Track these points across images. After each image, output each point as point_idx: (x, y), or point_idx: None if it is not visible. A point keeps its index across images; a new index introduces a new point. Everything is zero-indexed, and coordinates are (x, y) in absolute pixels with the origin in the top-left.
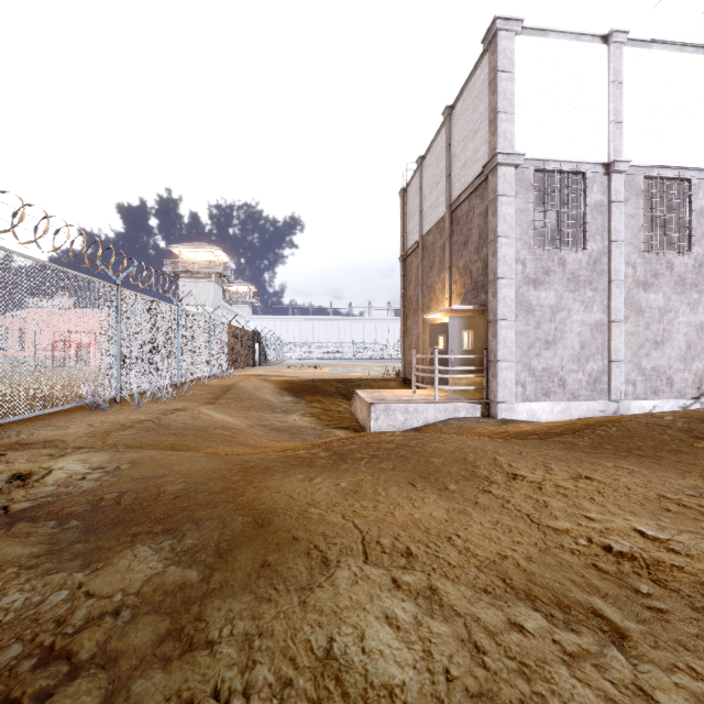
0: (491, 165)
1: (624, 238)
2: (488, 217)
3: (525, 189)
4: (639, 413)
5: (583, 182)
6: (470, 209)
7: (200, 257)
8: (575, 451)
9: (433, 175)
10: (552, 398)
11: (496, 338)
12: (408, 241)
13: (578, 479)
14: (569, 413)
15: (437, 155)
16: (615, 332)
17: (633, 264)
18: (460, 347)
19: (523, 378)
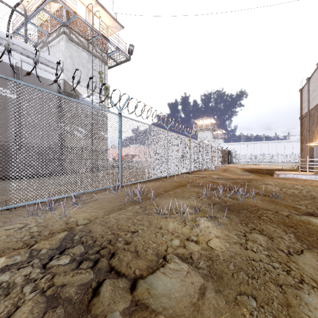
0: None
1: None
2: None
3: None
4: None
5: None
6: None
7: (204, 123)
8: None
9: (313, 86)
10: None
11: None
12: (303, 111)
13: None
14: None
15: (315, 79)
16: None
17: None
18: None
19: None
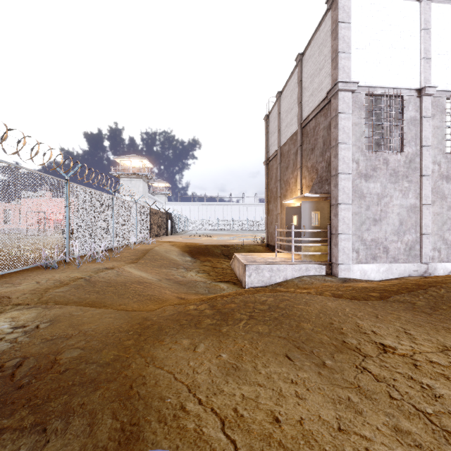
0: (333, 91)
1: (431, 143)
2: (331, 129)
3: (358, 108)
4: (443, 272)
5: (401, 102)
6: (316, 125)
7: (134, 165)
8: (418, 312)
9: (288, 103)
10: (378, 261)
11: (337, 217)
12: (270, 150)
13: (445, 352)
14: (391, 272)
15: (291, 89)
16: (425, 213)
17: (438, 163)
18: (310, 223)
19: (357, 247)
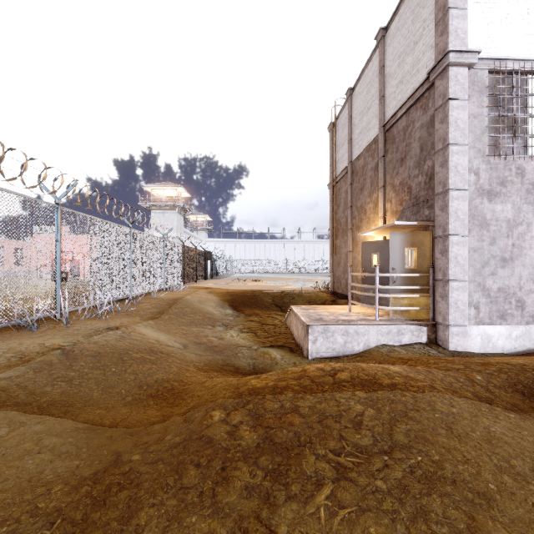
0: (439, 67)
1: None
2: (435, 125)
3: (478, 92)
4: None
5: None
6: (408, 124)
7: (167, 194)
8: None
9: (364, 102)
10: (509, 321)
11: (446, 255)
12: (337, 169)
13: None
14: (529, 337)
15: (368, 82)
16: None
17: None
18: (402, 264)
19: (476, 299)
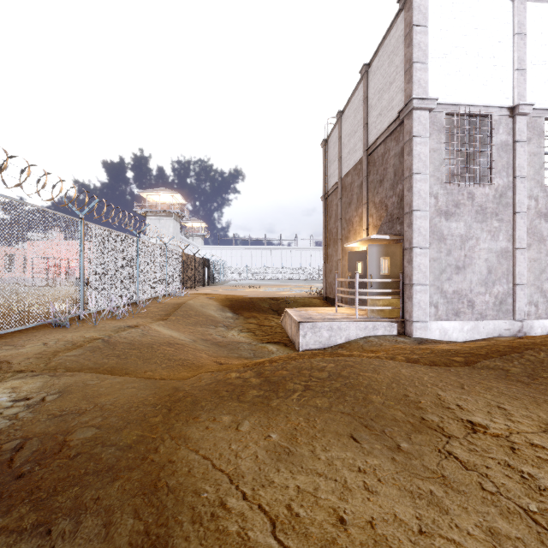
0: (406, 110)
1: (527, 174)
2: (404, 156)
3: (437, 131)
4: (541, 331)
5: (490, 124)
6: (385, 151)
7: (163, 200)
8: (512, 381)
9: (351, 125)
10: (462, 318)
11: (411, 264)
12: (329, 183)
13: None
14: (477, 331)
15: (354, 108)
16: (519, 259)
17: (535, 197)
18: (378, 271)
19: (435, 300)
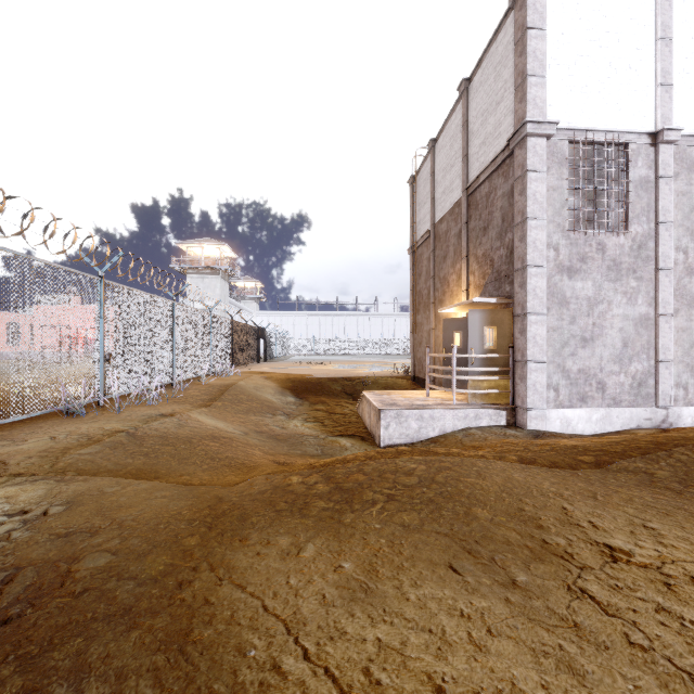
0: (518, 137)
1: (673, 219)
2: (515, 196)
3: (558, 164)
4: (692, 421)
5: (625, 154)
6: (491, 190)
7: (207, 253)
8: (660, 489)
9: (447, 157)
10: (590, 404)
11: (525, 335)
12: (418, 231)
13: None
14: (609, 421)
15: (451, 135)
16: (663, 328)
17: (684, 249)
18: (481, 344)
19: (555, 381)
